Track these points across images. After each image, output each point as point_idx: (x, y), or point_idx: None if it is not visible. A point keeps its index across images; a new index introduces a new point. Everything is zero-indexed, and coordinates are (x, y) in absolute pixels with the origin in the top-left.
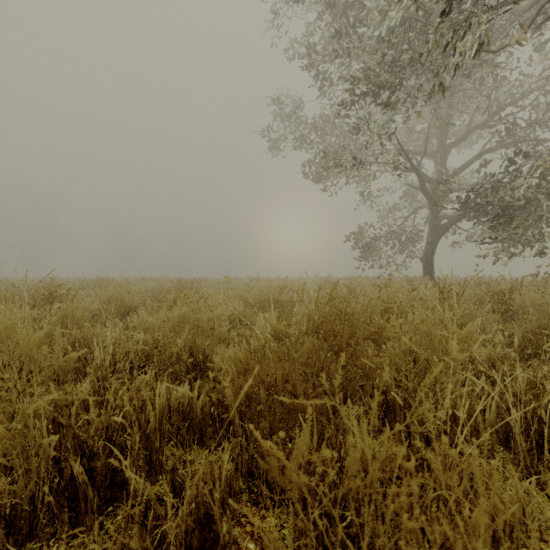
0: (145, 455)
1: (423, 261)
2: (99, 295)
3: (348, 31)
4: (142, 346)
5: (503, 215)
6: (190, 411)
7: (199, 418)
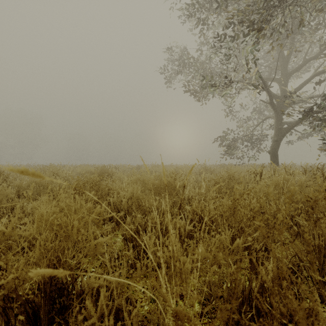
0: None
1: (270, 153)
2: (22, 179)
3: None
4: None
5: None
6: None
7: None
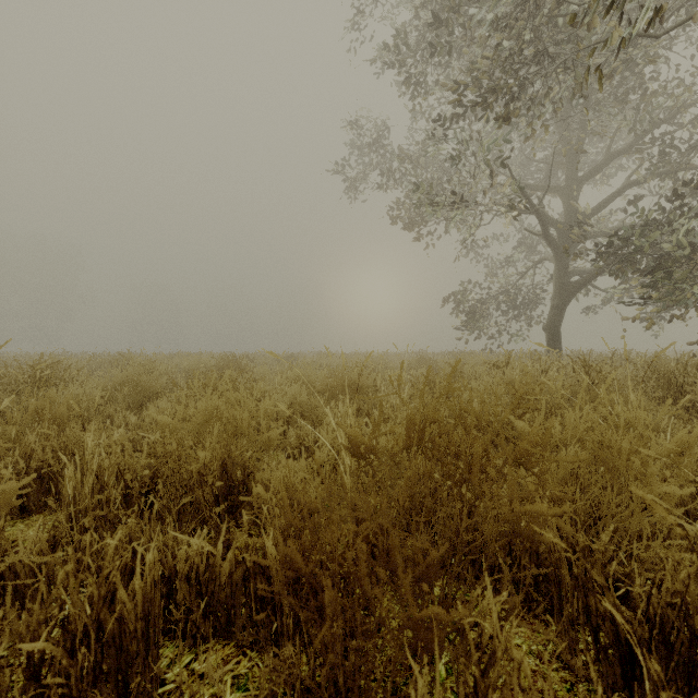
0: (115, 680)
1: (546, 331)
2: (107, 377)
3: (450, 20)
4: (146, 460)
5: (659, 268)
6: (210, 579)
7: (225, 591)
